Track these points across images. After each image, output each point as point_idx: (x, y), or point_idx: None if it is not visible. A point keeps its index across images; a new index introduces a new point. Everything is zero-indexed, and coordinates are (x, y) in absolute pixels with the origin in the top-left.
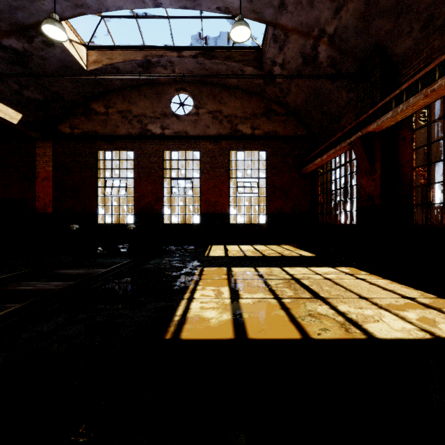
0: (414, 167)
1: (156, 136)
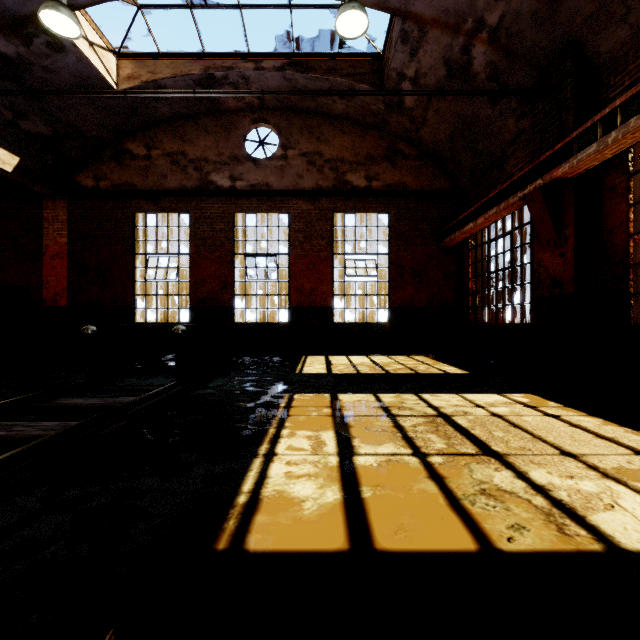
0: (630, 234)
1: (223, 191)
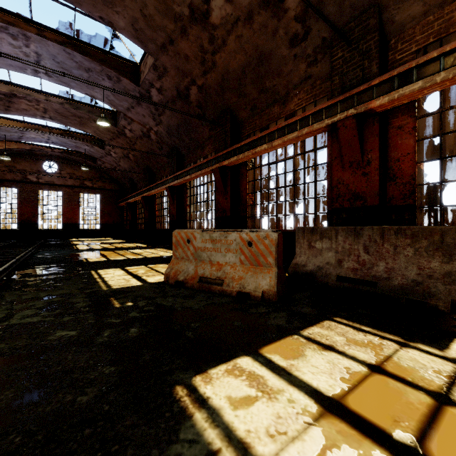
0: (138, 214)
1: (34, 182)
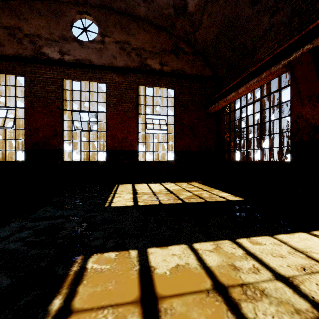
0: None
1: (53, 61)
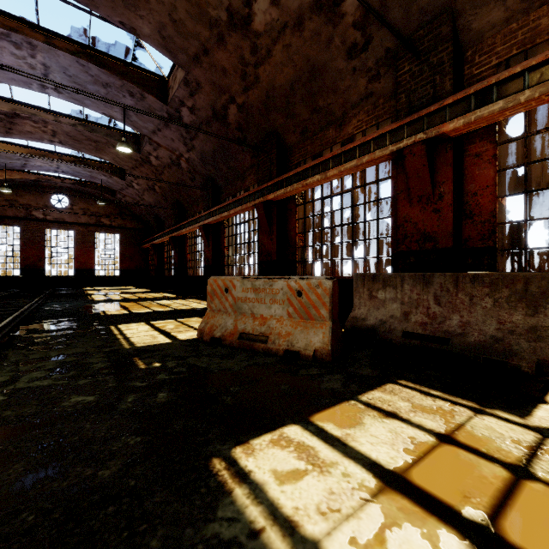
0: (165, 257)
1: (40, 220)
